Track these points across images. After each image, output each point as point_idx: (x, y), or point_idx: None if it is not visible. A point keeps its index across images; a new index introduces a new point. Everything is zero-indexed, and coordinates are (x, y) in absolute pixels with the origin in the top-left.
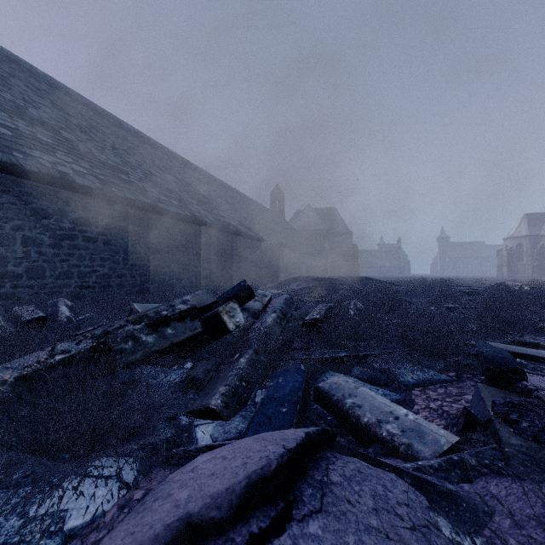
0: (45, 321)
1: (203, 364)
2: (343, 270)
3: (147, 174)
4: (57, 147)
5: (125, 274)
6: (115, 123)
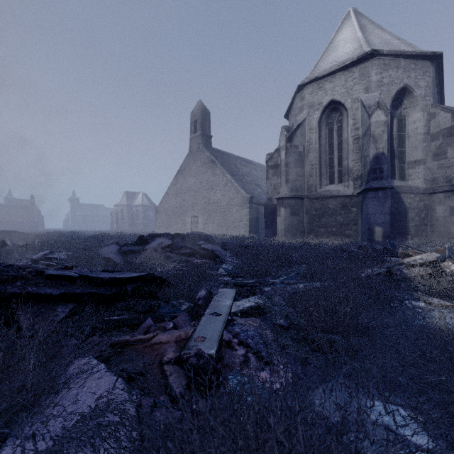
0: None
1: None
2: None
3: None
4: None
5: None
6: None
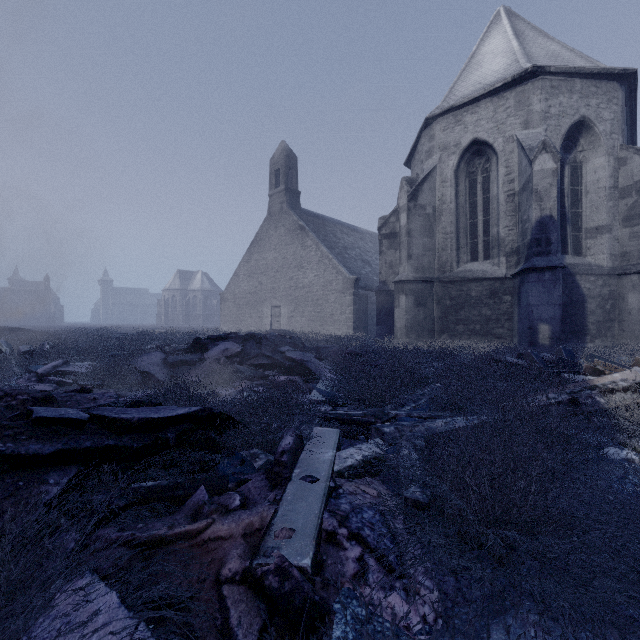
0: None
1: None
2: None
3: None
4: None
5: None
6: None
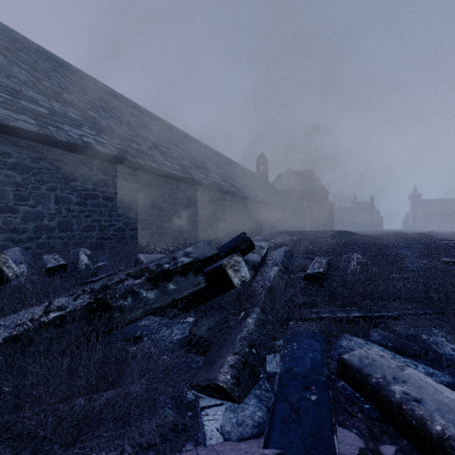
0: (65, 268)
1: (206, 321)
2: (320, 225)
3: (155, 145)
4: (83, 123)
5: (137, 228)
6: (130, 105)
